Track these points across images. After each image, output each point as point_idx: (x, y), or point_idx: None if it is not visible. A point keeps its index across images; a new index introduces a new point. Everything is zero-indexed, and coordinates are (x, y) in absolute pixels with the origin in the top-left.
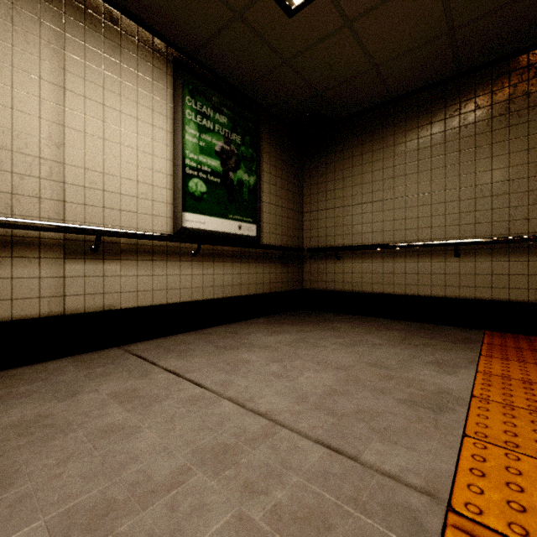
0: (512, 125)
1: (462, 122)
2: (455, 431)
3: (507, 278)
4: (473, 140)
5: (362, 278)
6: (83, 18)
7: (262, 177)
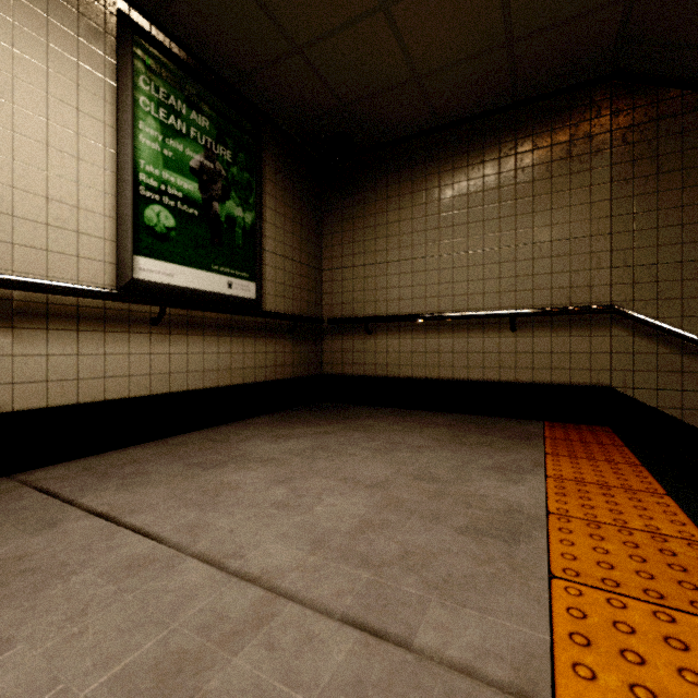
0: (573, 172)
1: (519, 163)
2: (538, 571)
3: (568, 358)
4: (531, 187)
5: (399, 358)
6: None
7: (264, 215)
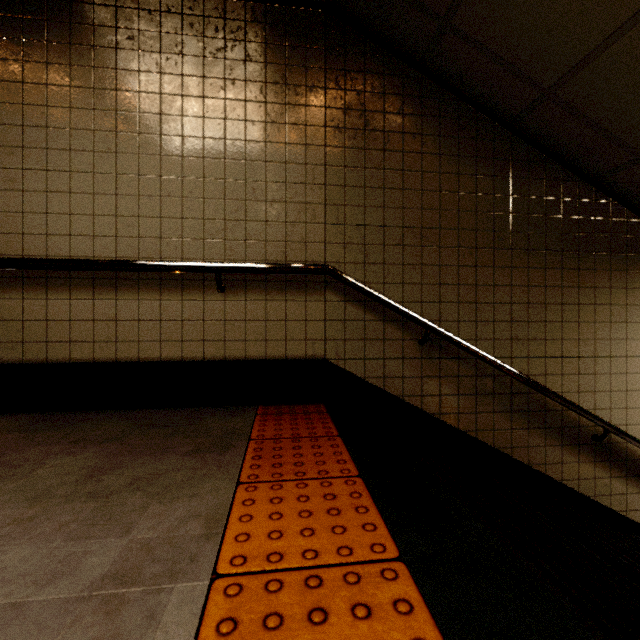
0: (289, 103)
1: (229, 72)
2: None
3: (284, 326)
4: (243, 108)
5: (47, 331)
6: None
7: None
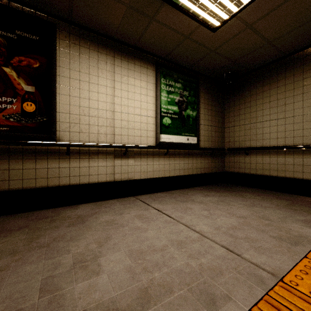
0: None
1: None
2: (300, 254)
3: None
4: None
5: (262, 166)
6: (120, 56)
7: (200, 111)
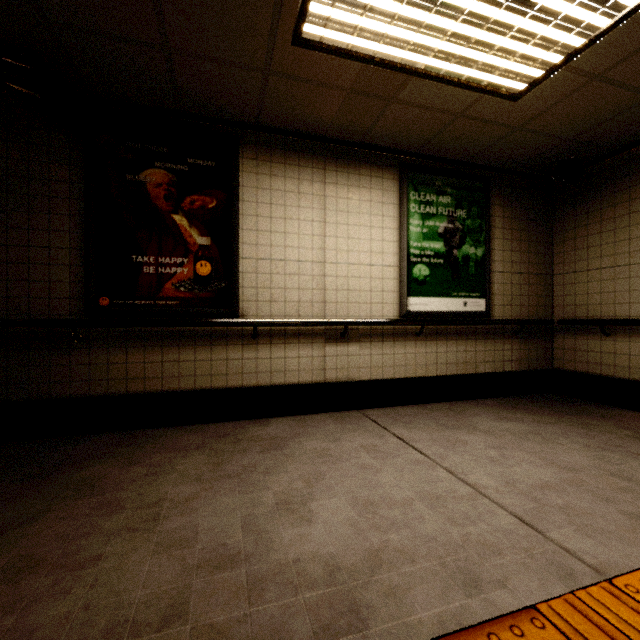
0: None
1: None
2: None
3: None
4: None
5: None
6: (335, 166)
7: (492, 245)
